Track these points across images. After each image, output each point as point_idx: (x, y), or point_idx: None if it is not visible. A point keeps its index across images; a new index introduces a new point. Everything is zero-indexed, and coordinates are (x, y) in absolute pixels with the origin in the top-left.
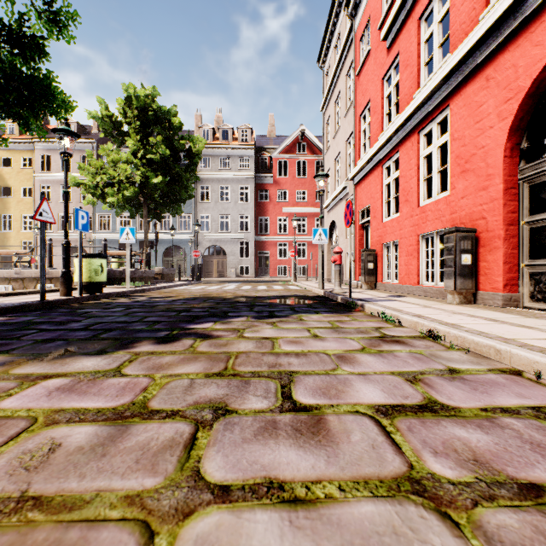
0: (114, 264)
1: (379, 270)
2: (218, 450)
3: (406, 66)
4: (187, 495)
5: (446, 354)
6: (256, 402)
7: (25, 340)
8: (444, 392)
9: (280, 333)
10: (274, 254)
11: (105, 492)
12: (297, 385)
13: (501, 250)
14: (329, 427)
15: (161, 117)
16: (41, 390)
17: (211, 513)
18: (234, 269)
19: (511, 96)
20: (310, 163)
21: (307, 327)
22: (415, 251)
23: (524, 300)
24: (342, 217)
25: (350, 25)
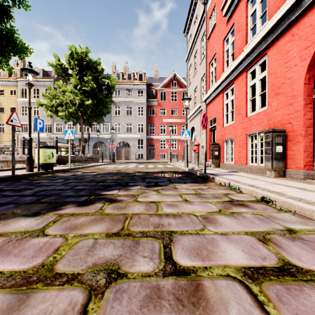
0: (63, 152)
1: (221, 155)
2: None
3: (238, 31)
4: None
5: (280, 215)
6: (143, 264)
7: None
8: (292, 252)
9: (162, 198)
10: (158, 146)
11: None
12: (176, 245)
13: (302, 143)
14: (207, 296)
15: (91, 65)
16: None
17: None
18: (134, 155)
19: (309, 45)
20: (179, 93)
21: (180, 193)
22: (245, 144)
23: None
24: (198, 124)
25: (203, 9)
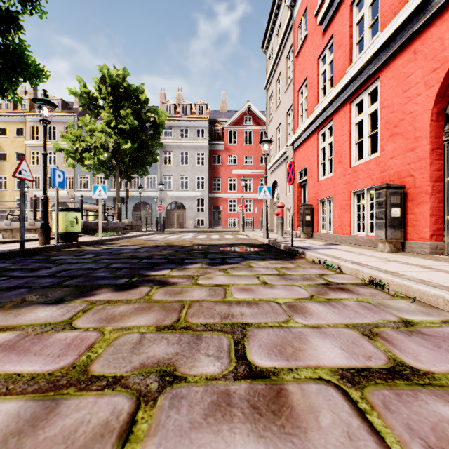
0: (91, 216)
1: (315, 221)
2: (159, 443)
3: (339, 45)
4: None
5: (393, 303)
6: (207, 364)
7: None
8: (408, 350)
9: (231, 280)
10: (225, 209)
11: None
12: (251, 341)
13: (428, 204)
14: (292, 403)
15: (131, 93)
16: None
17: None
18: (192, 221)
19: (438, 66)
20: (256, 133)
21: (256, 273)
22: (348, 205)
23: (448, 249)
24: (283, 178)
25: (289, 14)
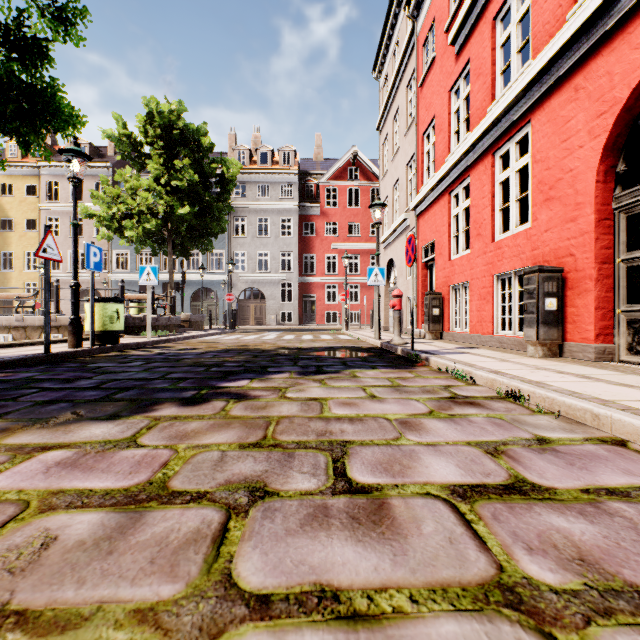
0: (133, 309)
1: (445, 316)
2: (255, 546)
3: (478, 75)
4: (214, 608)
5: (532, 419)
6: (302, 481)
7: (22, 402)
8: (534, 467)
9: (330, 393)
10: (321, 298)
11: (109, 605)
12: (352, 458)
13: (592, 293)
14: (394, 515)
15: (189, 136)
16: (37, 465)
17: (245, 634)
18: (274, 315)
19: (605, 110)
20: (364, 191)
21: (362, 385)
22: (489, 294)
23: (620, 353)
24: (402, 255)
25: (411, 27)
